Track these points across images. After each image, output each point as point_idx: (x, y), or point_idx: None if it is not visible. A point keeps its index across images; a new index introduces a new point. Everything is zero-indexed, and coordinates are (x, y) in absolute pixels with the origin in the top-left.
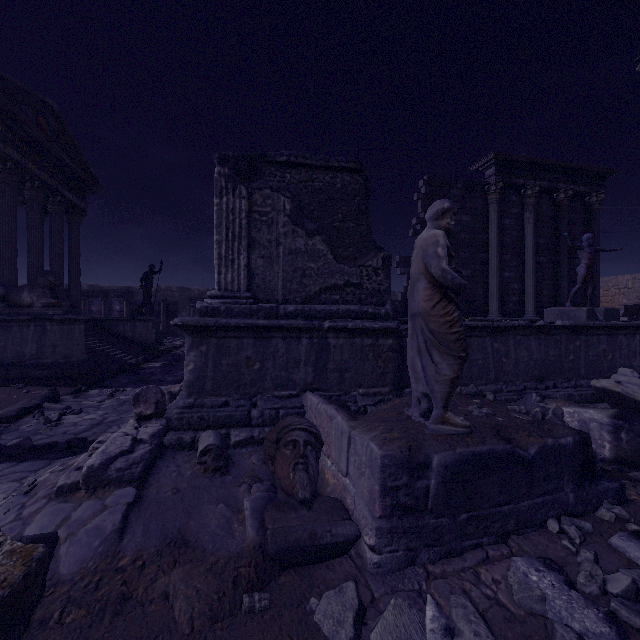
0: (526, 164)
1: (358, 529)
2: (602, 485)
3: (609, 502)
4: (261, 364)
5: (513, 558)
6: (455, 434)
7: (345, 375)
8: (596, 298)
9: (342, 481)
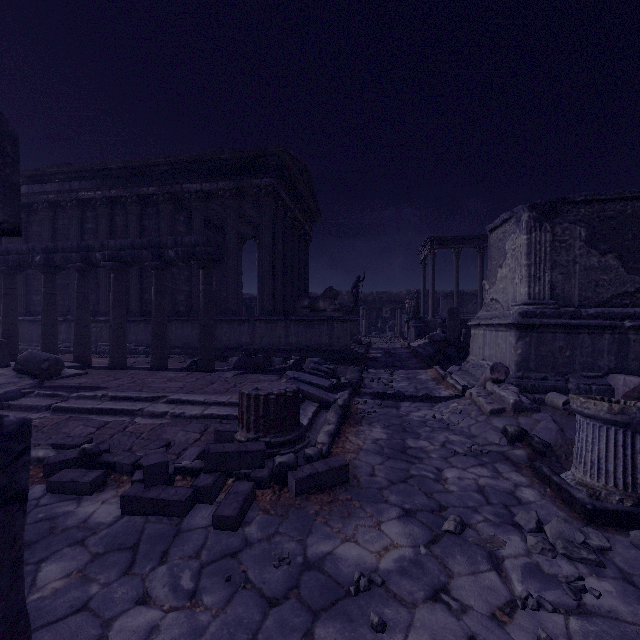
0: None
1: None
2: None
3: None
4: (570, 352)
5: None
6: None
7: None
8: None
9: None
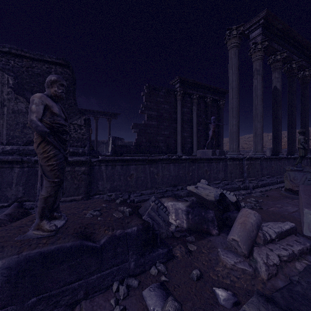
0: (193, 84)
1: None
2: (157, 252)
3: (159, 262)
4: None
5: None
6: (40, 237)
7: None
8: (222, 146)
9: None
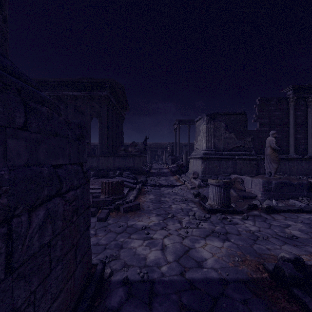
0: (308, 88)
1: (256, 195)
2: None
3: None
4: (219, 167)
5: (289, 199)
6: (277, 178)
7: (241, 171)
8: None
9: (250, 189)
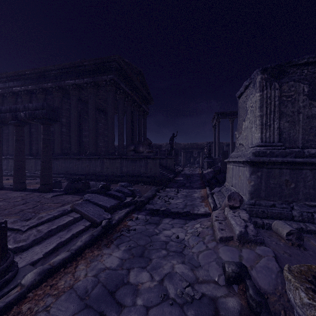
0: None
1: None
2: None
3: None
4: (295, 184)
5: None
6: None
7: None
8: None
9: None
